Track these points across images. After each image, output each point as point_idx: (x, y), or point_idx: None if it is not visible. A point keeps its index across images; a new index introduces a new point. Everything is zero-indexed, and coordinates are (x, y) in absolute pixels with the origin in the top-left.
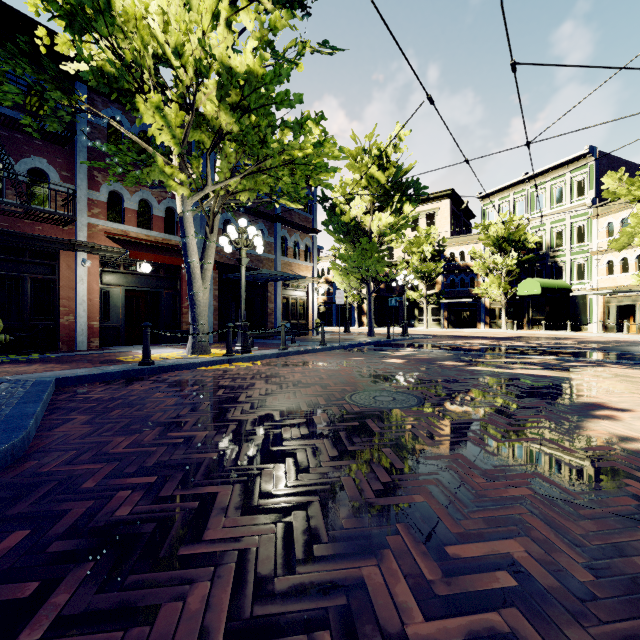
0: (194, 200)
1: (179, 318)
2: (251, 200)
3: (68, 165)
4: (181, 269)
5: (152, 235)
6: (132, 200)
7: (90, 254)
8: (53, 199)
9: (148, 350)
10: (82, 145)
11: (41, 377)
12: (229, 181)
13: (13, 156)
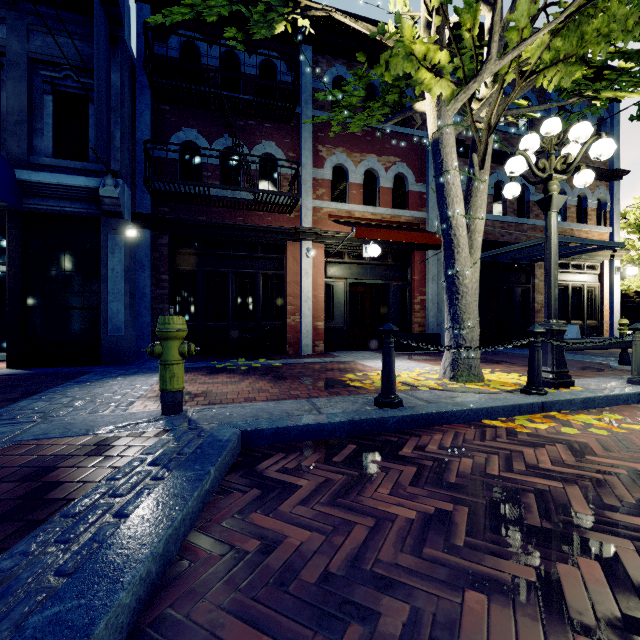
0: (458, 103)
1: (409, 317)
2: (564, 84)
3: (294, 144)
4: (412, 253)
5: (378, 213)
6: (357, 172)
7: (314, 243)
8: (281, 185)
9: (391, 377)
10: (307, 117)
11: (224, 423)
12: (532, 40)
13: (247, 145)
